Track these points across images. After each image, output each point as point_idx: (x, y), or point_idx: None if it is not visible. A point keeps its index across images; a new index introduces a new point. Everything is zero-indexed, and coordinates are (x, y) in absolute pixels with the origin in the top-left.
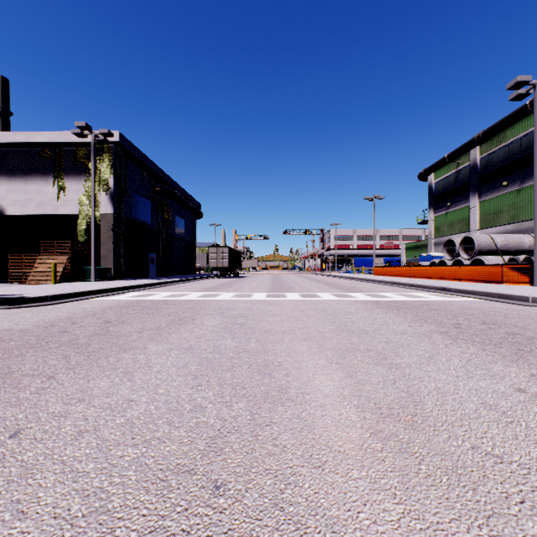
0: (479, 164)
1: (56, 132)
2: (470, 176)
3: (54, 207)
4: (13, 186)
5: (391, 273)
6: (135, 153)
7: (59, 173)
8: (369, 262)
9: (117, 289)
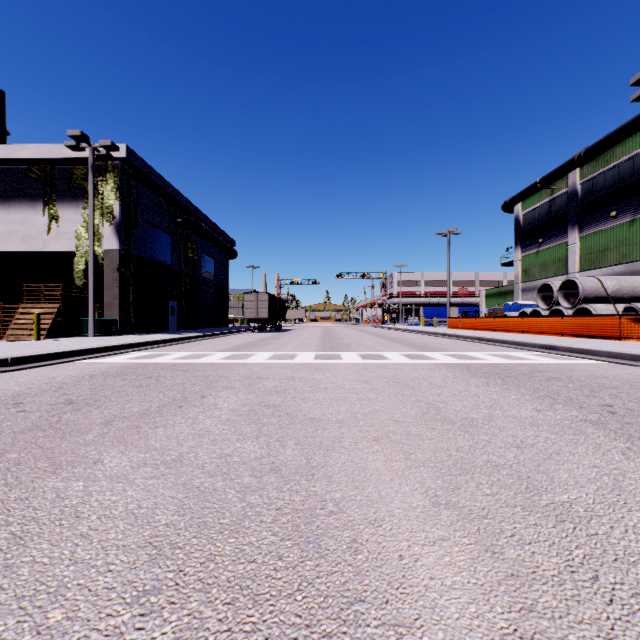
0: (580, 191)
1: (46, 146)
2: (568, 206)
3: (45, 242)
4: None
5: (470, 325)
6: (148, 174)
7: (50, 198)
8: (441, 312)
9: (116, 347)
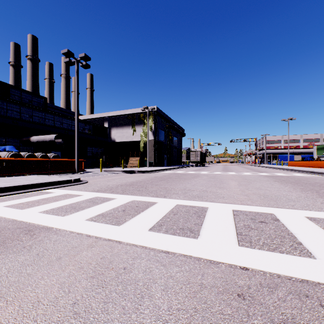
0: None
1: (133, 109)
2: None
3: (132, 138)
4: (118, 131)
5: (298, 164)
6: (161, 113)
7: (133, 124)
8: (290, 157)
9: (162, 169)
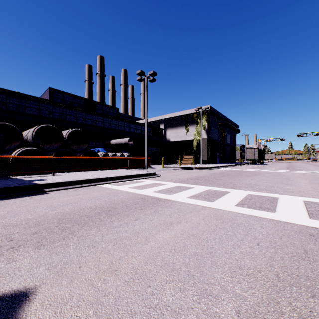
0: None
1: (187, 110)
2: None
3: (185, 137)
4: (172, 131)
5: None
6: (214, 111)
7: (187, 124)
8: None
9: (218, 167)
